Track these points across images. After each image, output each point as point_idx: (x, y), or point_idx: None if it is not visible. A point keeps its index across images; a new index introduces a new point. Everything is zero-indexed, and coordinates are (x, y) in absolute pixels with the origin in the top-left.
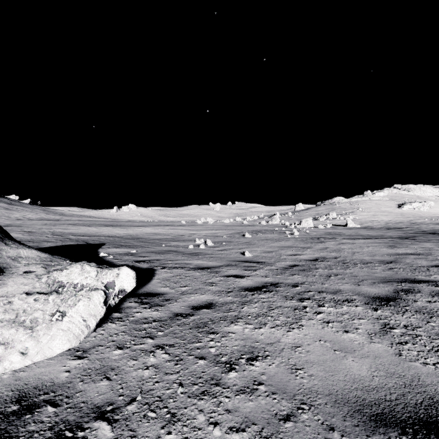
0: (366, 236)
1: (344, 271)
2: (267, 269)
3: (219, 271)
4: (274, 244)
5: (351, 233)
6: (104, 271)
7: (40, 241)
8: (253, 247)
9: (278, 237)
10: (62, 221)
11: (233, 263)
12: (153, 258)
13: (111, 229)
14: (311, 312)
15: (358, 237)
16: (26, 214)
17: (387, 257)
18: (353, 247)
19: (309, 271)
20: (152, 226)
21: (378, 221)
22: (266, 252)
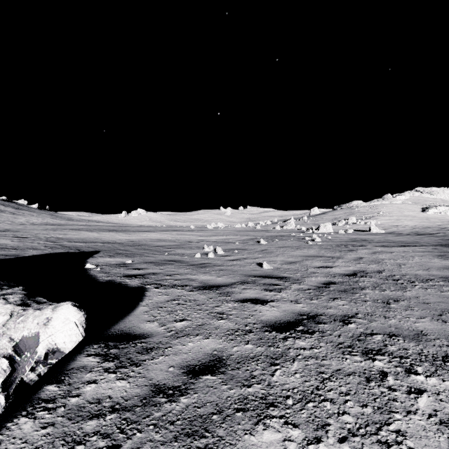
0: (400, 243)
1: (404, 294)
2: (296, 289)
3: (231, 293)
4: (295, 253)
5: (380, 239)
6: (24, 314)
7: (26, 248)
8: (271, 256)
9: (298, 244)
10: (66, 226)
11: (249, 279)
12: (150, 271)
13: (113, 234)
14: (400, 389)
15: (392, 244)
16: (31, 219)
17: (448, 272)
18: (395, 258)
19: (353, 292)
20: (159, 231)
21: (403, 226)
22: (288, 263)
